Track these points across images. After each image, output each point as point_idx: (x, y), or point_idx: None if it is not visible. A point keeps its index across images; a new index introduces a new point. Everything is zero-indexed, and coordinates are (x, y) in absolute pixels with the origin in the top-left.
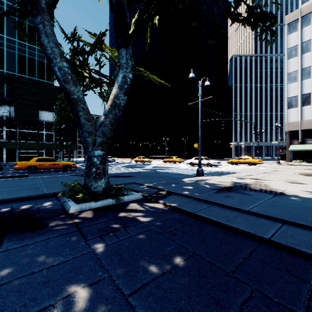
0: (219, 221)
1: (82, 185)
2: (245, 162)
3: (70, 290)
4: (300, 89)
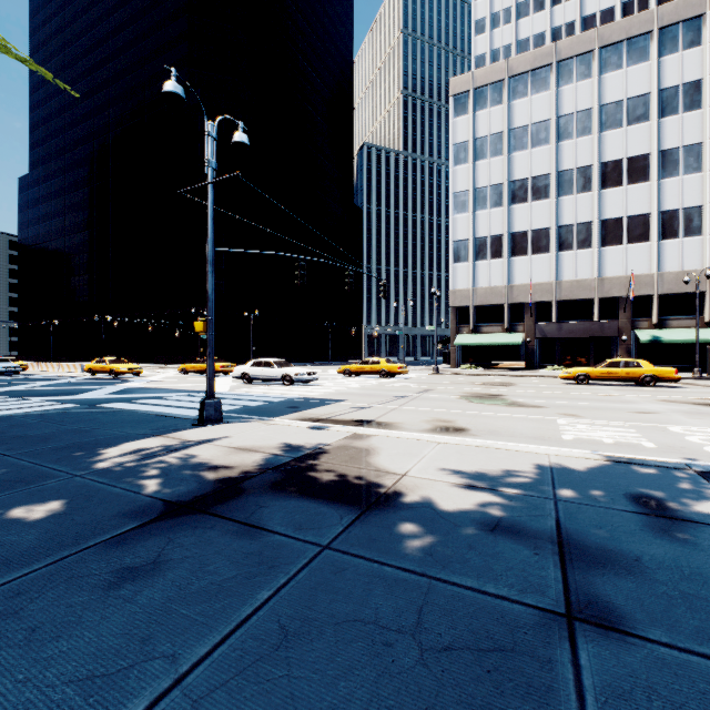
0: None
1: None
2: (375, 371)
3: None
4: (472, 227)
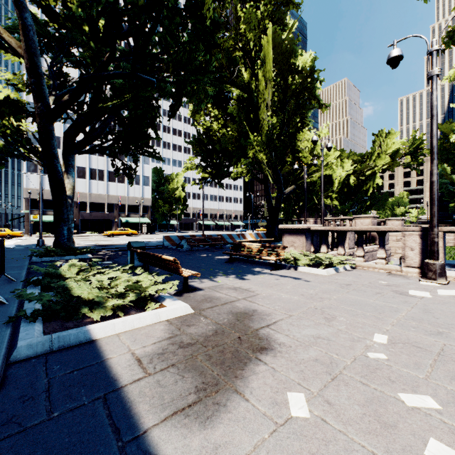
0: None
1: (48, 250)
2: (2, 235)
3: None
4: None
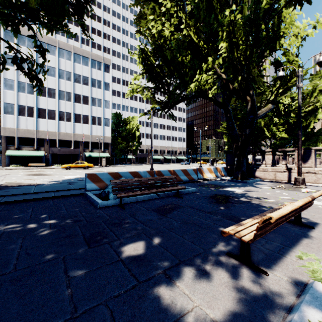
0: (25, 199)
1: None
2: None
3: (1, 229)
4: (17, 99)
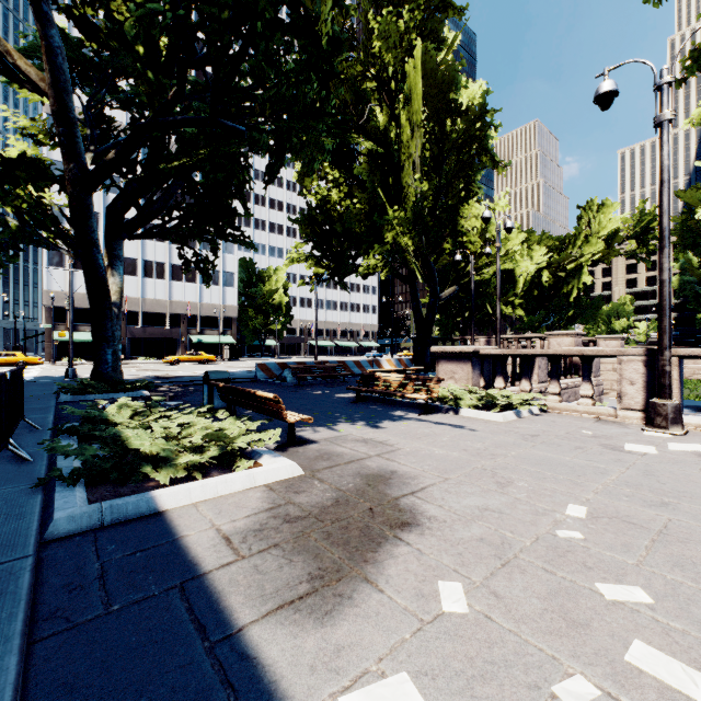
0: None
1: (84, 385)
2: (11, 363)
3: None
4: None
